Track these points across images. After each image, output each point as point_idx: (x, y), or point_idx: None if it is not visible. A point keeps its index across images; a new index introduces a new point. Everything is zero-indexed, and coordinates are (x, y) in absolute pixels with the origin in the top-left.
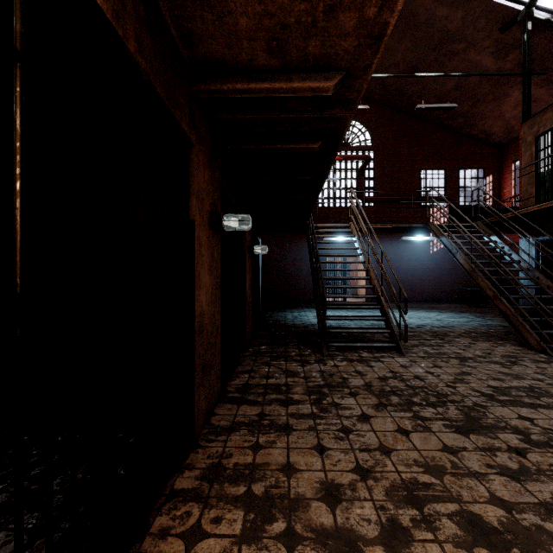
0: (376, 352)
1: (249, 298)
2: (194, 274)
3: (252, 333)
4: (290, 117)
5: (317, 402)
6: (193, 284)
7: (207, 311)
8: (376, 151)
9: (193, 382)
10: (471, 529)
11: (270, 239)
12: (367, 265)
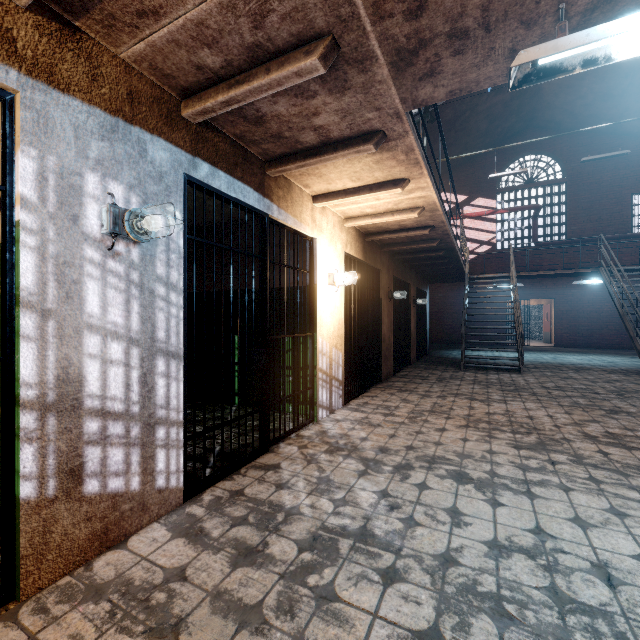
0: (501, 372)
1: (413, 334)
2: (382, 318)
3: (417, 360)
4: (424, 247)
5: (439, 380)
6: (381, 322)
7: (386, 334)
8: (568, 183)
9: (381, 359)
10: (469, 398)
11: (444, 285)
12: (514, 310)
